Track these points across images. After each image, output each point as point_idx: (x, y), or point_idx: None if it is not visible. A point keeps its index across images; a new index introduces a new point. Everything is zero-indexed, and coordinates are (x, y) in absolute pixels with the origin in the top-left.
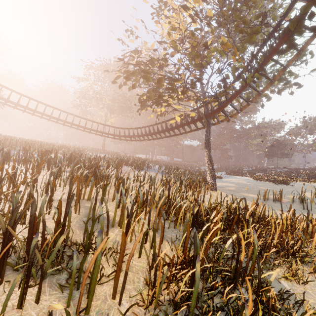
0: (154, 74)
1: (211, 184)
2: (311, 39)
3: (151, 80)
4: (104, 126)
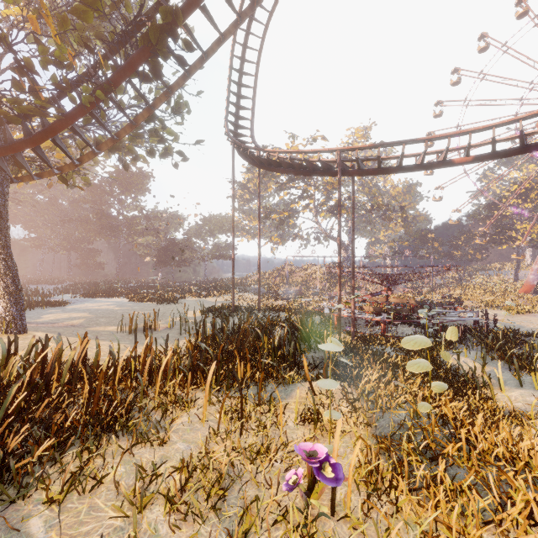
0: None
1: (9, 319)
2: (182, 79)
3: None
4: None
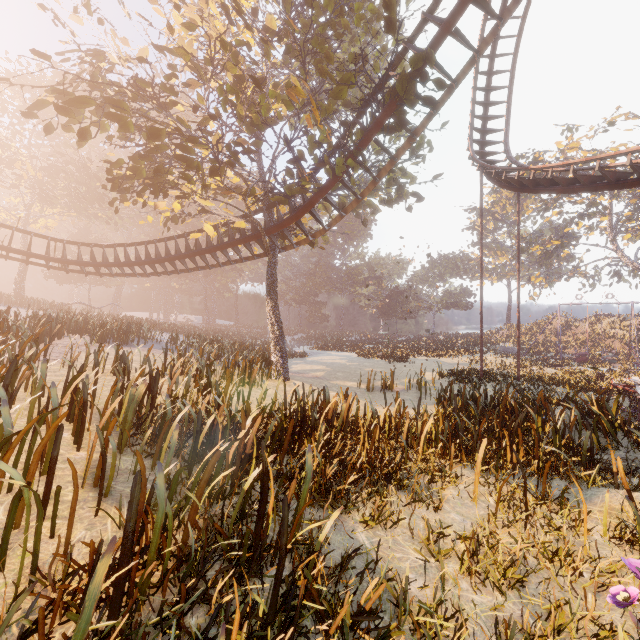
0: (141, 115)
1: (278, 367)
2: (427, 119)
3: (132, 128)
4: (22, 235)
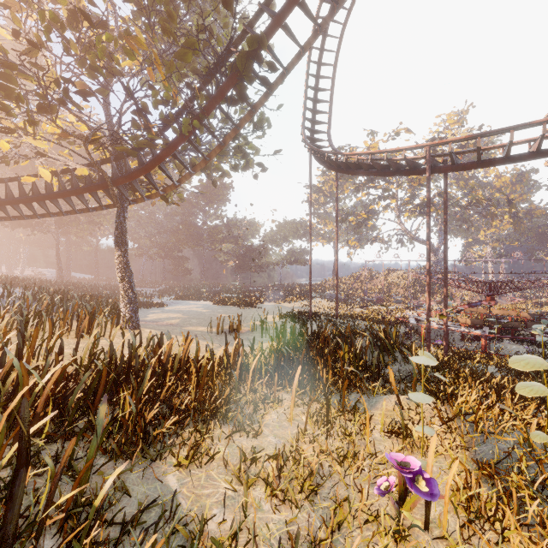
0: None
1: (128, 317)
2: (264, 97)
3: None
4: None
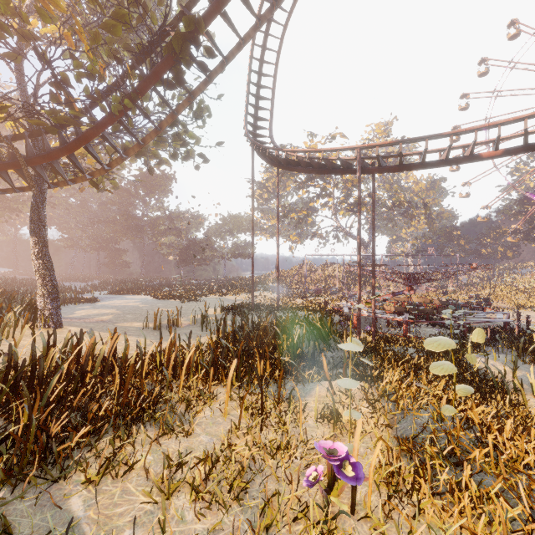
0: None
1: (47, 314)
2: (204, 84)
3: None
4: None
